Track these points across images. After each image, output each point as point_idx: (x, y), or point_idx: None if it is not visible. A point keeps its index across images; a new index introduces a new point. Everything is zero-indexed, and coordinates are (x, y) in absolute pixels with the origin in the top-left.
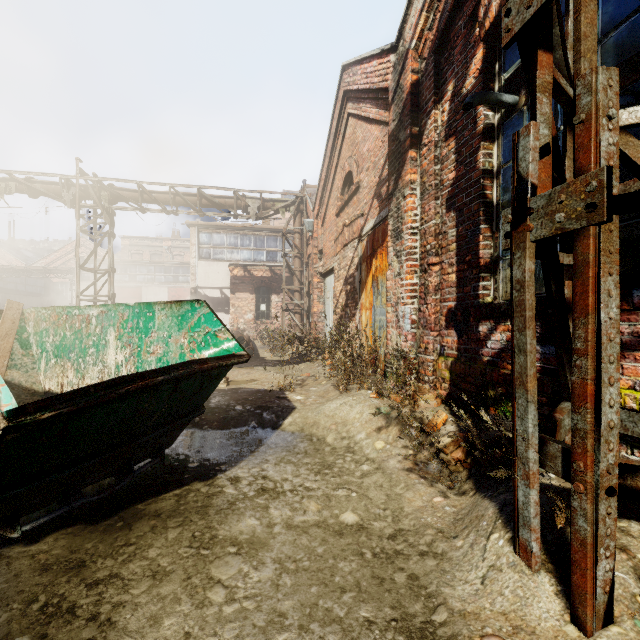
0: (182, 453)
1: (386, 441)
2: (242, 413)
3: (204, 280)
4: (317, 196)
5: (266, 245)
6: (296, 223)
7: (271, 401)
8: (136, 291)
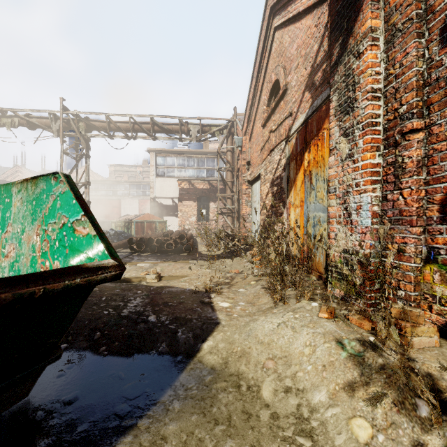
0: (43, 407)
1: (372, 421)
2: (153, 328)
3: (160, 192)
4: (245, 116)
5: (206, 165)
6: (228, 143)
7: (192, 309)
8: (117, 202)
